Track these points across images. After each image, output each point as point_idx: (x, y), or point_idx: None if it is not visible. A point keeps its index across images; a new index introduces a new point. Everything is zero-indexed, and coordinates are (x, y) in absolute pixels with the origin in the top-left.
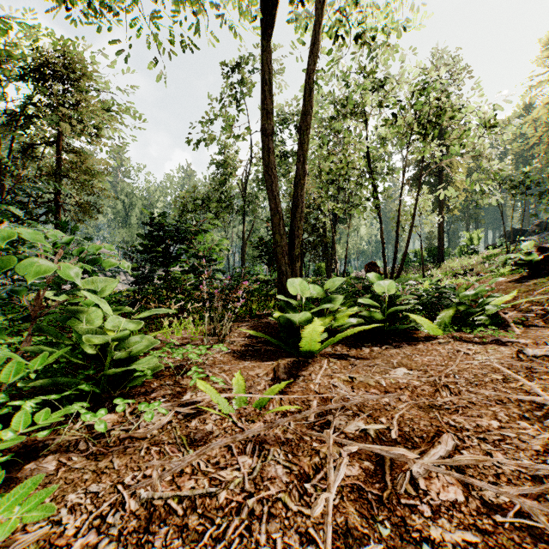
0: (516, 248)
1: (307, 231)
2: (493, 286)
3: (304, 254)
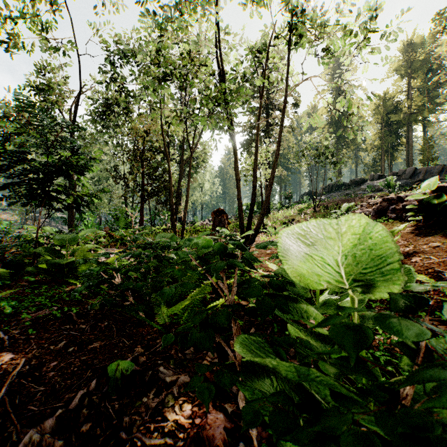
0: (316, 204)
1: (149, 175)
2: (403, 241)
3: (145, 200)
